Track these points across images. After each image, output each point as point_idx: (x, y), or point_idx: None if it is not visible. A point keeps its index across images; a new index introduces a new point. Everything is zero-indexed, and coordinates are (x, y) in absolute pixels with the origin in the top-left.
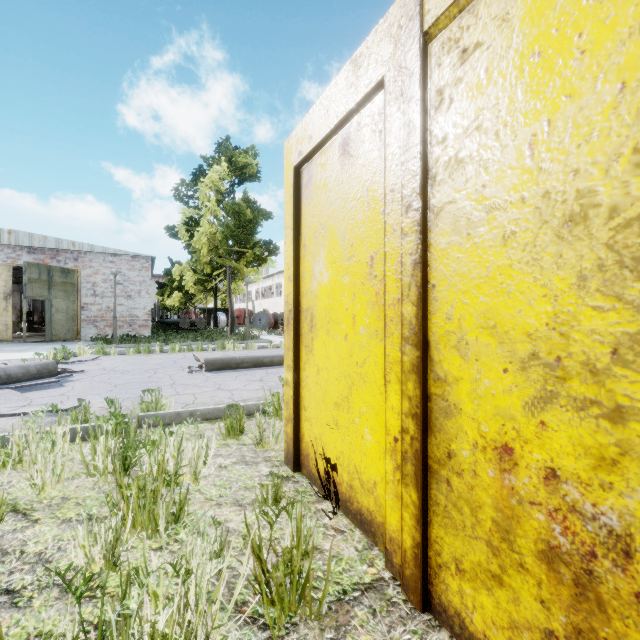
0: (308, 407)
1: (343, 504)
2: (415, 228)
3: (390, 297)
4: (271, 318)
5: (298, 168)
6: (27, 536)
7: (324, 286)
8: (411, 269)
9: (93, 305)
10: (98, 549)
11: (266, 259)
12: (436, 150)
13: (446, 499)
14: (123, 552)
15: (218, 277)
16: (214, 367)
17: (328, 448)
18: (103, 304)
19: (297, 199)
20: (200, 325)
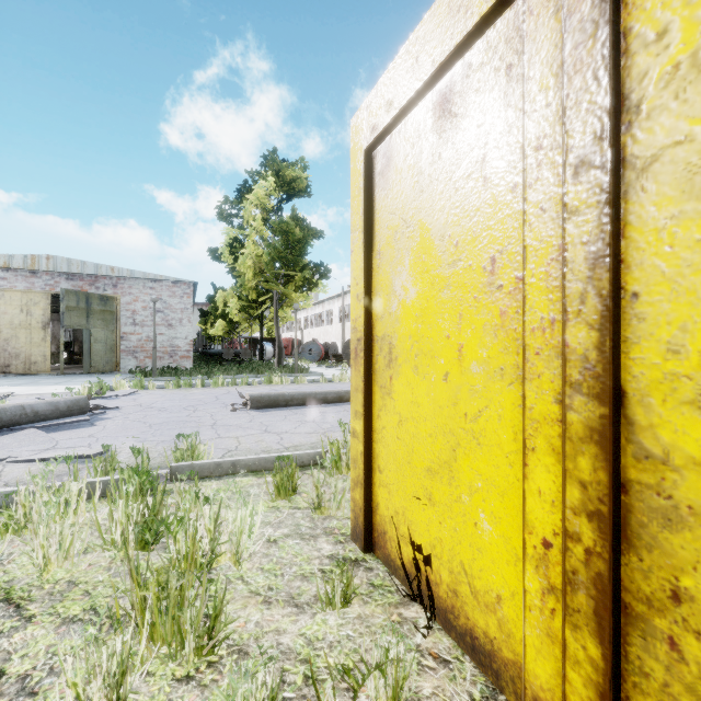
0: (385, 469)
1: (441, 614)
2: (596, 198)
3: (535, 317)
4: (321, 348)
5: (370, 151)
6: (14, 644)
7: (410, 305)
8: (586, 268)
9: (133, 335)
10: (97, 685)
11: (317, 283)
12: (641, 58)
13: (667, 672)
14: (135, 682)
15: (264, 304)
16: (260, 405)
17: (416, 529)
18: (143, 333)
19: (369, 192)
20: (245, 356)
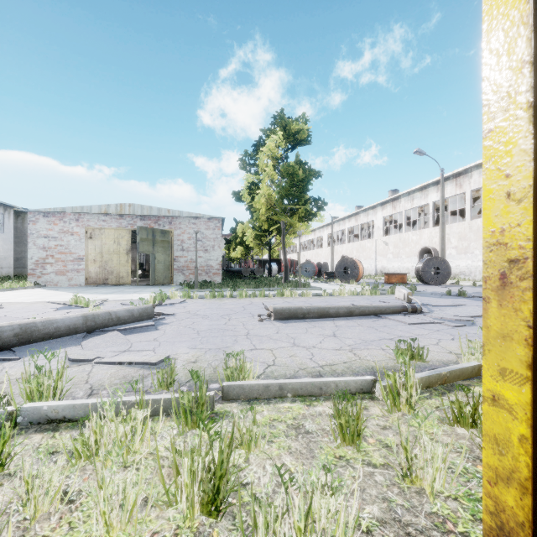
0: None
1: None
2: None
3: None
4: (315, 267)
5: None
6: None
7: None
8: None
9: (181, 257)
10: None
11: (315, 214)
12: None
13: None
14: None
15: (271, 233)
16: (282, 316)
17: None
18: (188, 257)
19: None
20: (258, 273)
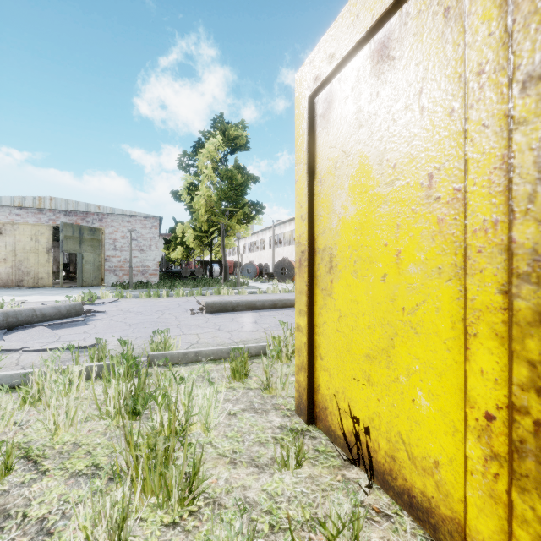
0: (325, 356)
1: (379, 475)
2: None
3: (476, 220)
4: (257, 268)
5: (312, 98)
6: (33, 493)
7: (349, 221)
8: (535, 171)
9: (114, 257)
10: (102, 528)
11: (254, 217)
12: None
13: None
14: (131, 526)
15: (213, 234)
16: (213, 310)
17: (355, 405)
18: (122, 256)
19: (311, 131)
20: (198, 274)
